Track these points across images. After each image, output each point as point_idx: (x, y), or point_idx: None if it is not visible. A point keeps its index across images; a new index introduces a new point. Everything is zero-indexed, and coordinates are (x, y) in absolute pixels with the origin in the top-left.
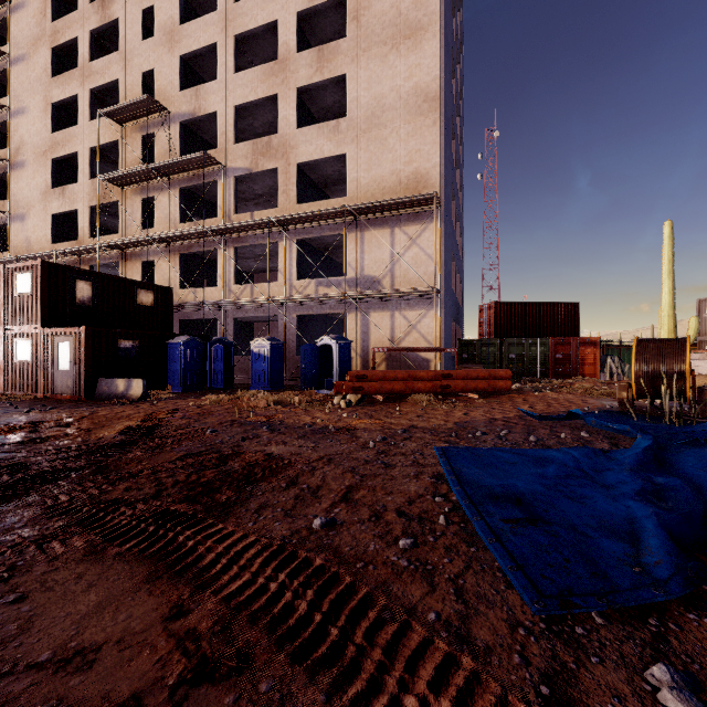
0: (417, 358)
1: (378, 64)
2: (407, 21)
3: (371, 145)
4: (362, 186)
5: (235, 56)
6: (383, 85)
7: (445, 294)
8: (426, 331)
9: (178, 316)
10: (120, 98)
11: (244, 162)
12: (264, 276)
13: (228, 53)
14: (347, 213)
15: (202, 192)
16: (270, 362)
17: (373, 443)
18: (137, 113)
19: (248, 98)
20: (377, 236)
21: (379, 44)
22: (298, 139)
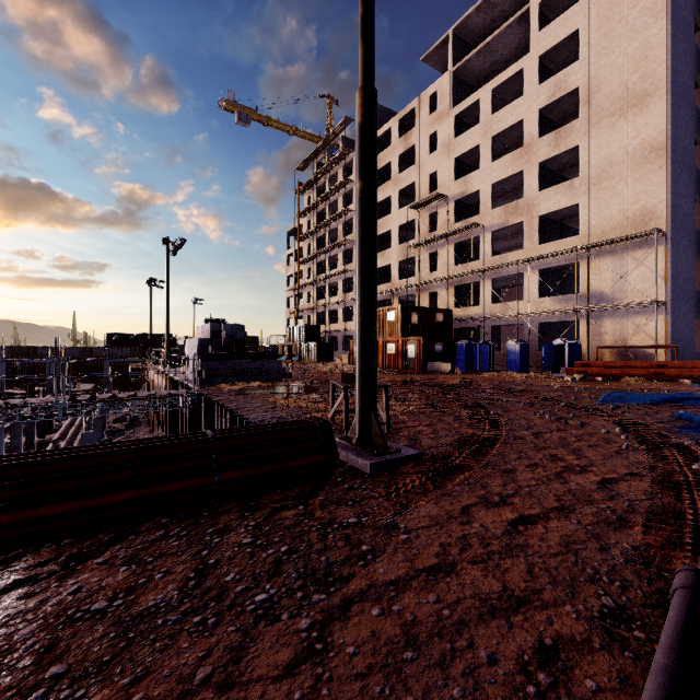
0: (643, 353)
1: (607, 132)
2: (633, 93)
3: (601, 194)
4: (593, 225)
5: (492, 150)
6: (612, 147)
7: (675, 301)
8: (653, 332)
9: (452, 326)
10: (416, 193)
11: (498, 221)
12: (509, 290)
13: (486, 150)
14: (579, 249)
15: (466, 241)
16: (519, 355)
17: (577, 388)
18: (428, 202)
19: (501, 177)
20: (606, 262)
21: (608, 117)
22: (539, 199)
